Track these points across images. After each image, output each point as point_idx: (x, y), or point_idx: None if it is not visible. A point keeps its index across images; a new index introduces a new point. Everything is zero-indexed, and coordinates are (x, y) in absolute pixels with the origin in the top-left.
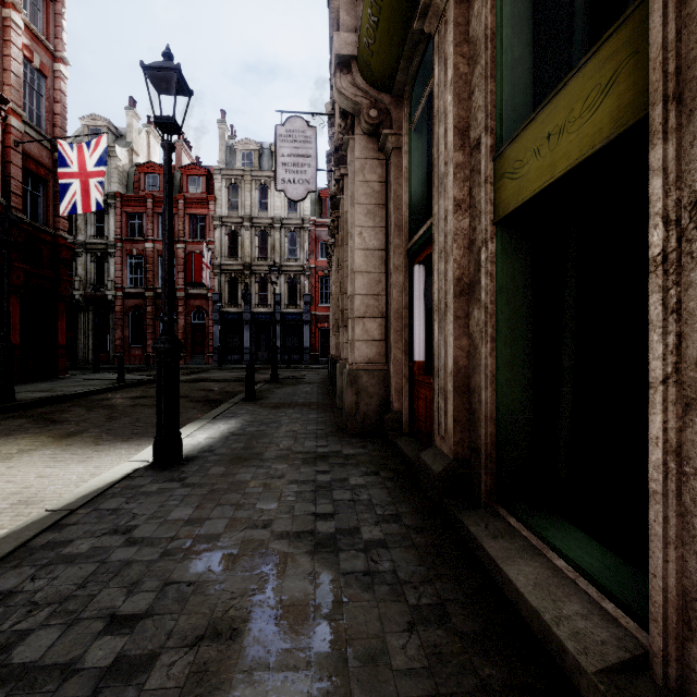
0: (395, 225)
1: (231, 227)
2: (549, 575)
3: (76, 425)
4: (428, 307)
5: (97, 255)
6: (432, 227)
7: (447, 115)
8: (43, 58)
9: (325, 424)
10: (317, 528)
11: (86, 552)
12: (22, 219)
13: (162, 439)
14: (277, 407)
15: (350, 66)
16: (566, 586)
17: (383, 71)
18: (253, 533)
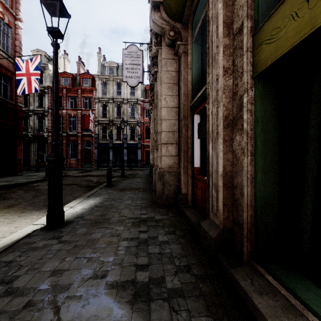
0: (184, 94)
1: (103, 102)
2: None
3: (15, 200)
4: (201, 138)
5: (39, 116)
6: (206, 89)
7: (218, 17)
8: (9, 18)
9: (146, 200)
10: (136, 278)
11: None
12: None
13: (51, 212)
14: (122, 190)
15: (159, 8)
16: None
17: (177, 8)
18: (93, 282)
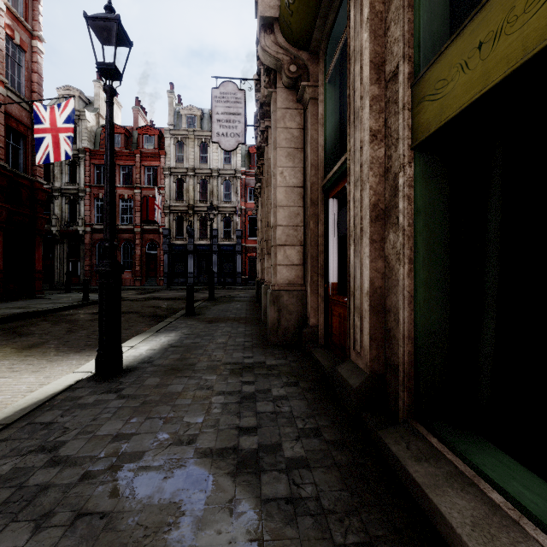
0: (312, 165)
1: (178, 176)
2: (486, 512)
3: (39, 337)
4: (340, 236)
5: (70, 198)
6: (347, 161)
7: (362, 53)
8: (22, 36)
9: (251, 336)
10: (240, 444)
11: (6, 474)
12: (4, 167)
13: (104, 352)
14: (211, 322)
15: (272, 28)
16: (510, 529)
17: (302, 29)
18: (177, 450)
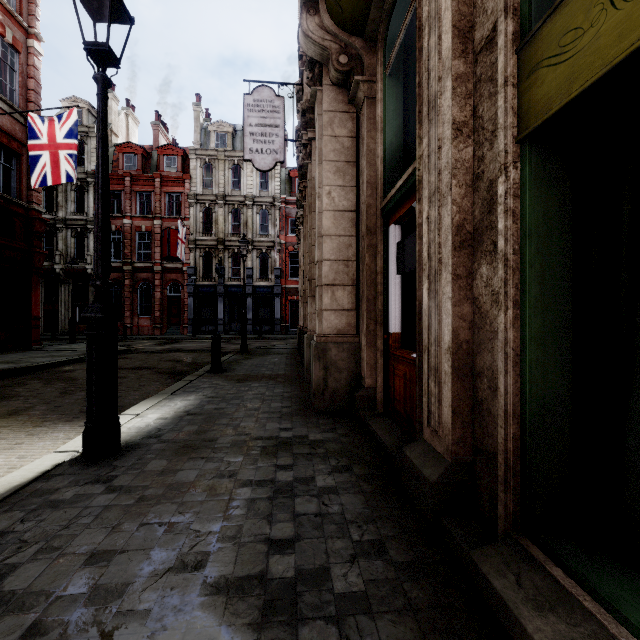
0: (368, 183)
1: (205, 204)
2: None
3: (24, 401)
4: (404, 273)
5: (77, 230)
6: (416, 171)
7: (441, 16)
8: (15, 33)
9: (290, 400)
10: (269, 570)
11: None
12: None
13: (93, 426)
14: (242, 380)
15: (317, 7)
16: None
17: (355, 7)
18: (176, 580)
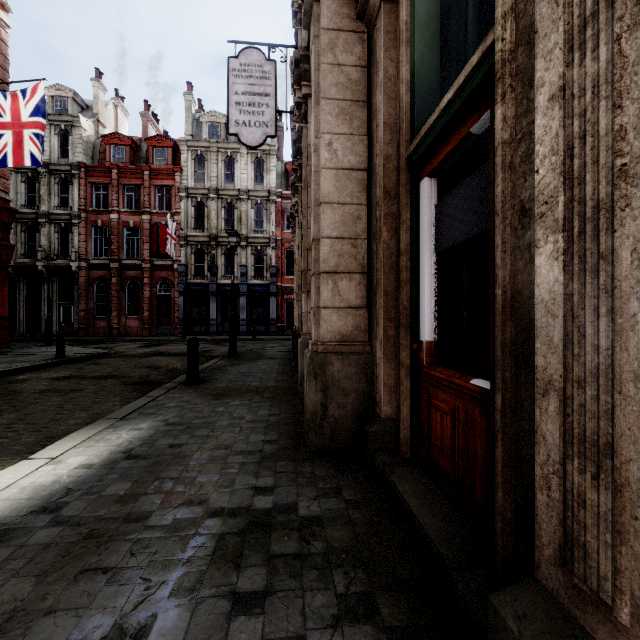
0: (385, 124)
1: (197, 198)
2: None
3: None
4: (439, 253)
5: (61, 226)
6: (496, 45)
7: None
8: None
9: (277, 429)
10: None
11: None
12: None
13: None
14: (220, 396)
15: None
16: None
17: None
18: None
